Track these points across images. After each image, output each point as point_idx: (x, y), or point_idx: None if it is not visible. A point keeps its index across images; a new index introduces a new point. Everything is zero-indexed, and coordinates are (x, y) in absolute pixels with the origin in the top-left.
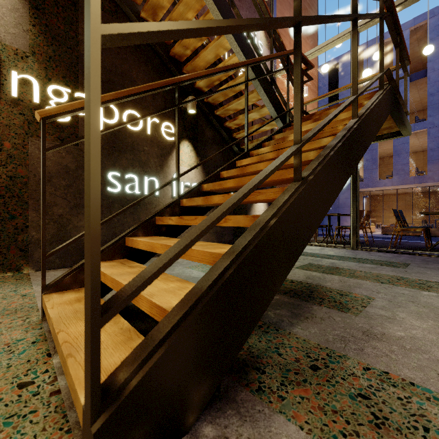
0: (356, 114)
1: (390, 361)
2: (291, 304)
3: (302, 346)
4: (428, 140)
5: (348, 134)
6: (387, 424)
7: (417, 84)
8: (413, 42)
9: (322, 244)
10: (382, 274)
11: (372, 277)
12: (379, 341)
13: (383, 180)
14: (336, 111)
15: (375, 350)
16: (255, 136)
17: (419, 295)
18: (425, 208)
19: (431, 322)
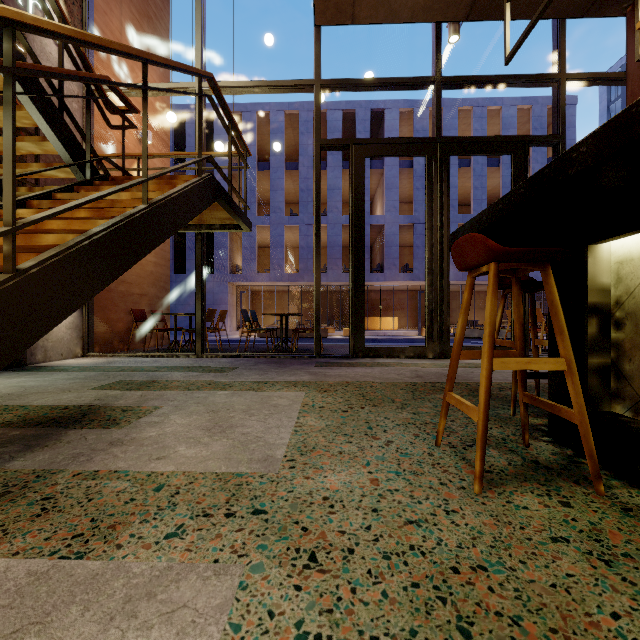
0: (146, 200)
1: (114, 460)
2: (36, 436)
3: (6, 478)
4: (300, 238)
5: (123, 223)
6: (51, 511)
7: (292, 174)
8: (289, 127)
9: (162, 354)
10: (199, 381)
11: (185, 386)
12: (121, 446)
13: (262, 274)
14: (103, 192)
15: (106, 456)
16: (47, 179)
17: (212, 396)
18: (300, 308)
19: (195, 417)
